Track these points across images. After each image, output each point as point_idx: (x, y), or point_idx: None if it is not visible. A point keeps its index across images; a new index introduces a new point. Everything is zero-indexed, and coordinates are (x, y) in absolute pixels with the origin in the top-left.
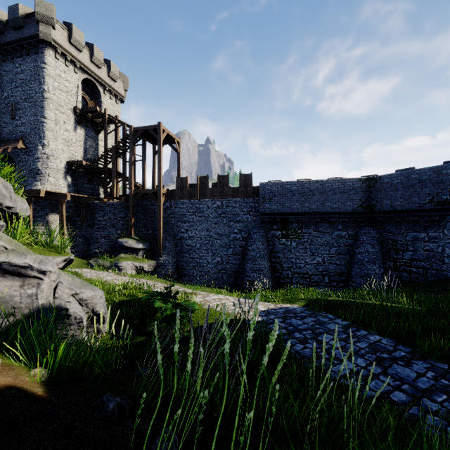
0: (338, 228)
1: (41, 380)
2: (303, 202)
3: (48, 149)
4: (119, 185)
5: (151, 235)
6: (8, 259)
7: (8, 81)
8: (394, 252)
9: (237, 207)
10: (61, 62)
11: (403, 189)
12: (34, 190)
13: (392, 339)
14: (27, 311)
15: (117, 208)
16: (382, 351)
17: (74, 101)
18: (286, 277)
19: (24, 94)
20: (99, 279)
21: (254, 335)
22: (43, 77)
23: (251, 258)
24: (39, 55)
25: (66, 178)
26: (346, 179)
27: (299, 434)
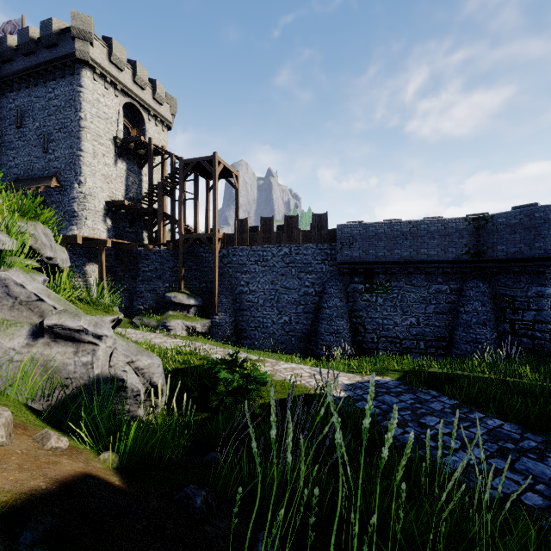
0: (437, 281)
1: (113, 467)
2: (392, 248)
3: (85, 187)
4: (166, 229)
5: (204, 289)
6: (60, 321)
7: (40, 108)
8: (510, 311)
9: (309, 255)
10: (100, 84)
11: (524, 231)
12: (71, 235)
13: (517, 424)
14: (82, 383)
15: (165, 256)
16: (505, 440)
17: (115, 130)
18: (370, 341)
19: (58, 123)
20: (147, 342)
21: (340, 415)
22: (79, 103)
23: (326, 317)
24: (74, 77)
25: (105, 221)
26: (447, 219)
27: (416, 544)
